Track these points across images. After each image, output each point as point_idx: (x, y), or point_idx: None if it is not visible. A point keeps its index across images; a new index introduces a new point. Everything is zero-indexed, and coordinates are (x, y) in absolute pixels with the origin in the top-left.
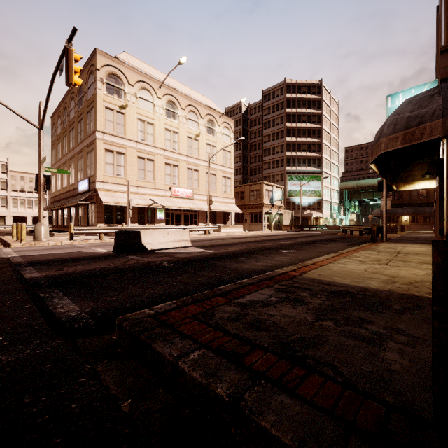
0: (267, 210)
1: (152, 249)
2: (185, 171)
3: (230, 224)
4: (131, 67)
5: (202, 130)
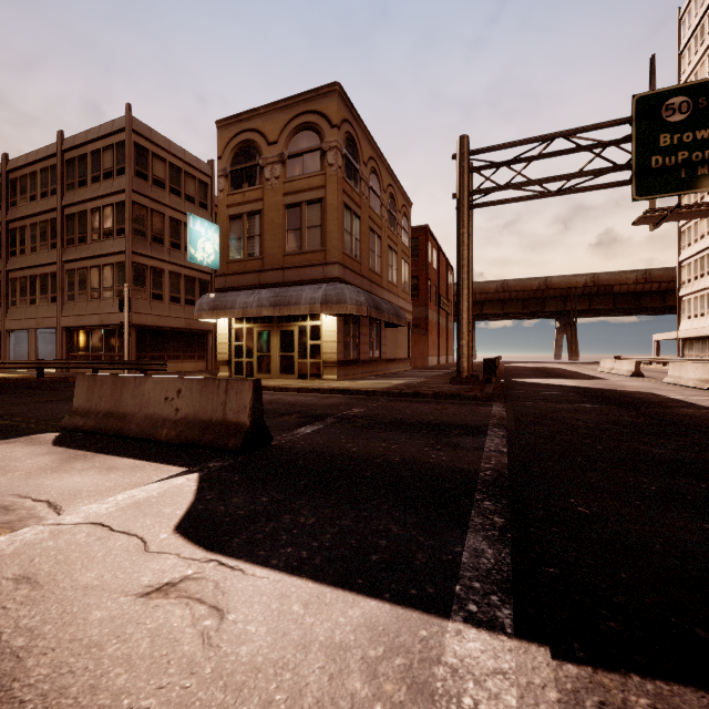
0: None
1: None
2: None
3: None
4: None
5: None
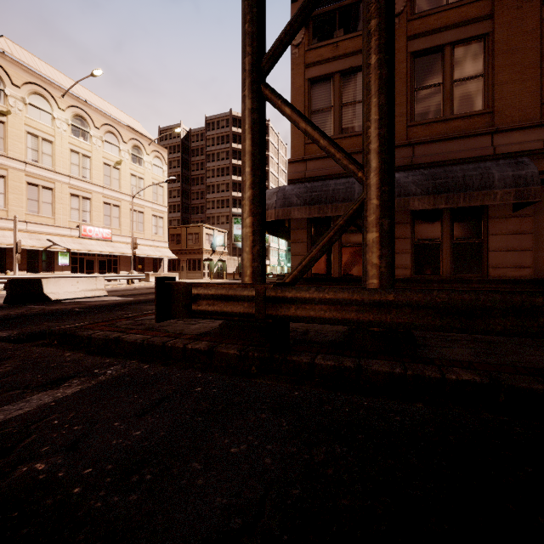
0: (207, 256)
1: (58, 299)
2: (101, 205)
3: (163, 272)
4: (16, 62)
5: (125, 157)
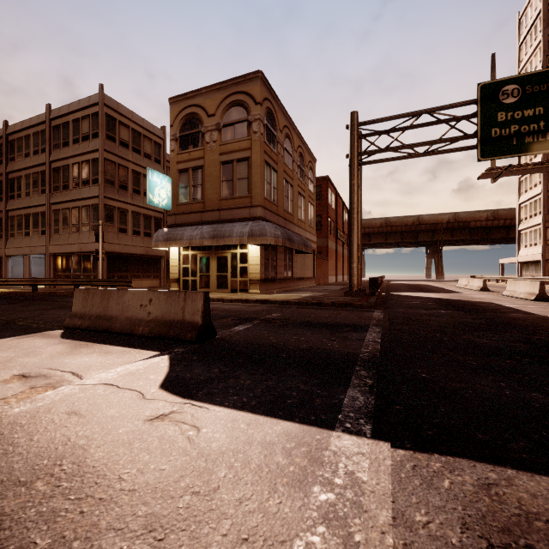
0: None
1: None
2: None
3: None
4: None
5: None
